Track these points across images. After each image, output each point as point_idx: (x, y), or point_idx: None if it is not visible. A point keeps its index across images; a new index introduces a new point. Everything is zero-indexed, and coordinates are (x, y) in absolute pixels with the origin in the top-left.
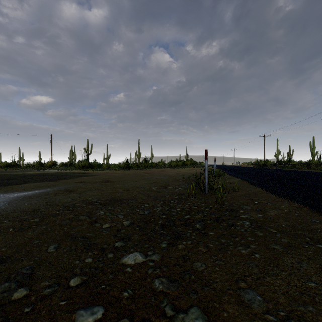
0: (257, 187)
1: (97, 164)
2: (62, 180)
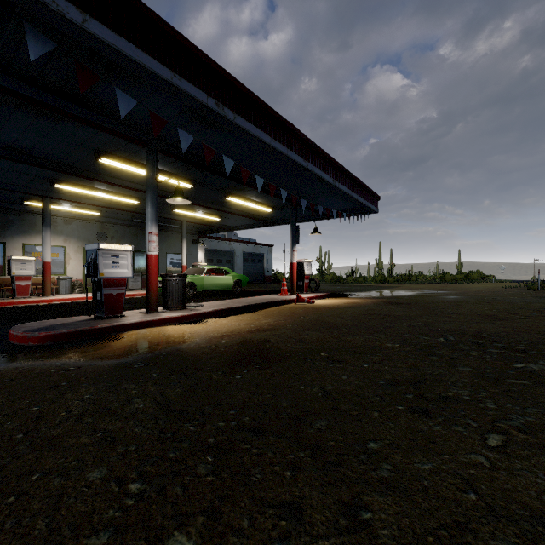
0: None
1: None
2: (396, 288)
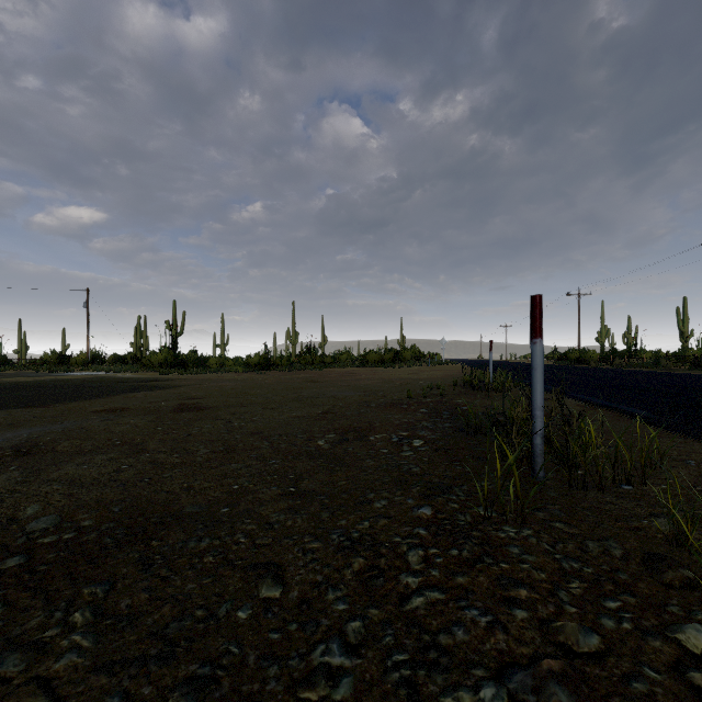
0: (681, 437)
1: (197, 358)
2: (63, 404)
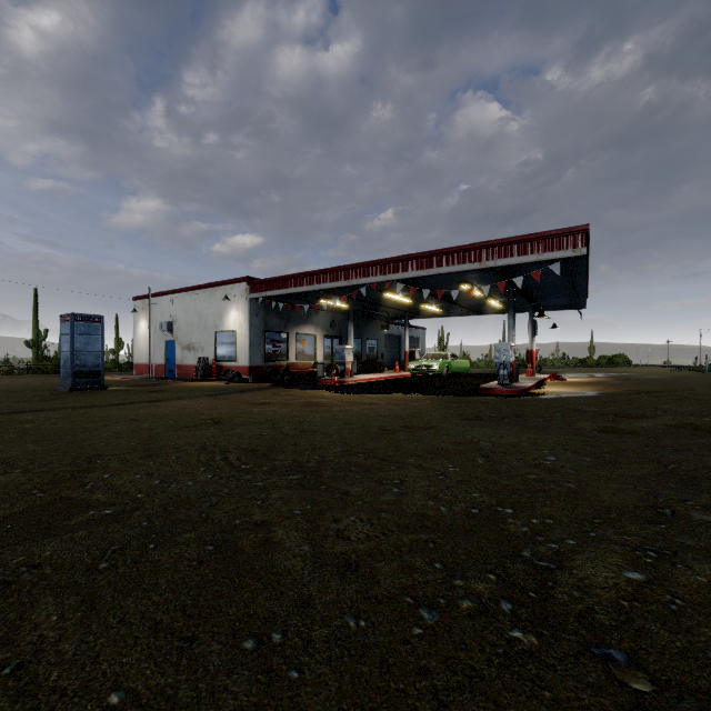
0: None
1: None
2: None
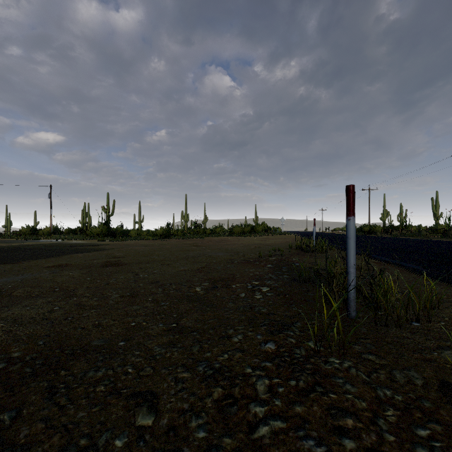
0: (446, 284)
1: (122, 230)
2: (27, 262)
